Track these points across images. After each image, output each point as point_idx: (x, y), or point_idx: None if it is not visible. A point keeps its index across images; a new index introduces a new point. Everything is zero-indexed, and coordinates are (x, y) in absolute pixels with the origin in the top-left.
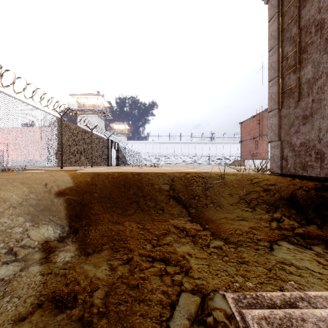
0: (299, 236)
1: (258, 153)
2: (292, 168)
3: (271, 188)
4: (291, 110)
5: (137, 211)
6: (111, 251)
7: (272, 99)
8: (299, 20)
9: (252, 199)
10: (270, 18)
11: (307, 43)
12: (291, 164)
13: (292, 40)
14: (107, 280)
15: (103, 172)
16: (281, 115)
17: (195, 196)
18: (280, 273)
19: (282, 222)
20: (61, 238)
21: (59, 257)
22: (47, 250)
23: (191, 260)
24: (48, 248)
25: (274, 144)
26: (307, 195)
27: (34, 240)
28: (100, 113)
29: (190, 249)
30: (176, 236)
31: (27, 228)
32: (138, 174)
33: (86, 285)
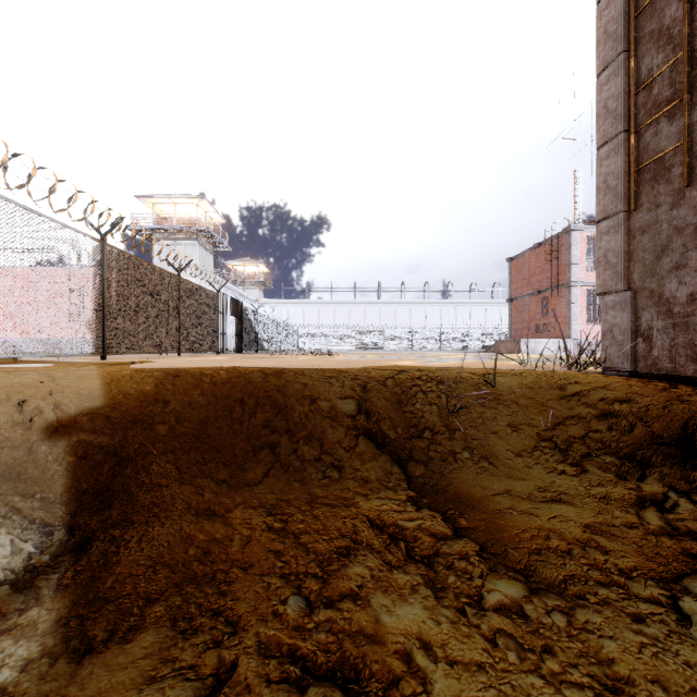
0: None
1: (549, 325)
2: (665, 358)
3: (622, 412)
4: (663, 214)
5: (271, 472)
6: (167, 636)
7: (609, 189)
8: None
9: (572, 438)
10: None
11: None
12: (663, 348)
13: (666, 36)
14: None
15: (191, 370)
16: (632, 226)
17: (421, 429)
18: None
19: (673, 509)
20: (29, 574)
21: None
22: None
23: (437, 677)
24: None
25: (615, 300)
26: None
27: None
28: (204, 238)
29: (426, 620)
30: (377, 560)
31: None
32: (278, 374)
33: None
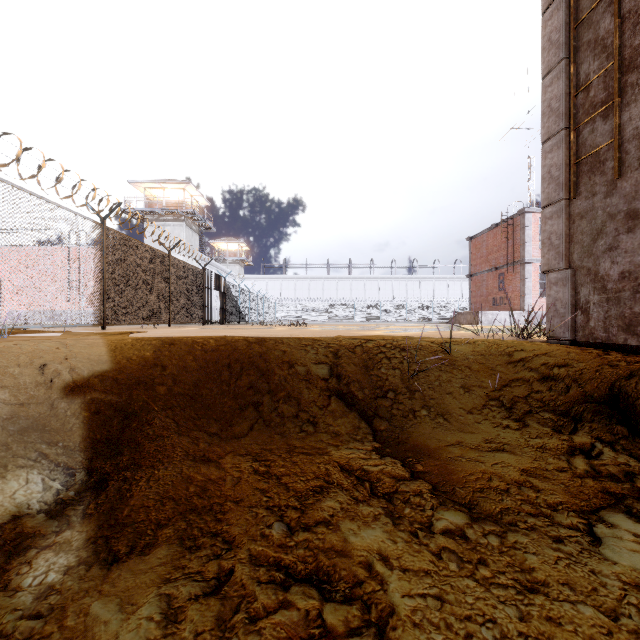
0: None
1: (505, 298)
2: (600, 328)
3: (560, 375)
4: (598, 202)
5: (255, 427)
6: (177, 550)
7: (553, 179)
8: None
9: (516, 398)
10: (547, 3)
11: (637, 48)
12: (598, 319)
13: (601, 45)
14: None
15: (184, 339)
16: (572, 212)
17: (386, 390)
18: None
19: (598, 457)
20: (59, 505)
21: (31, 571)
22: (8, 547)
23: (392, 579)
24: (15, 539)
25: (558, 277)
26: None
27: None
28: (191, 219)
29: (385, 540)
30: (346, 496)
31: None
32: (261, 342)
33: None
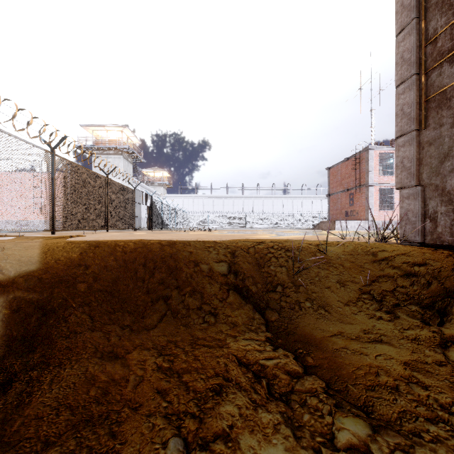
0: None
1: (354, 211)
2: (446, 233)
3: (420, 272)
4: (445, 131)
5: (164, 319)
6: None
7: (405, 115)
8: None
9: (384, 292)
10: None
11: None
12: (445, 226)
13: (448, 4)
14: None
15: (108, 242)
16: (421, 140)
17: (275, 285)
18: None
19: None
20: None
21: None
22: None
23: None
24: None
25: (409, 192)
26: None
27: None
28: (127, 153)
29: None
30: (244, 398)
31: None
32: (172, 245)
33: None
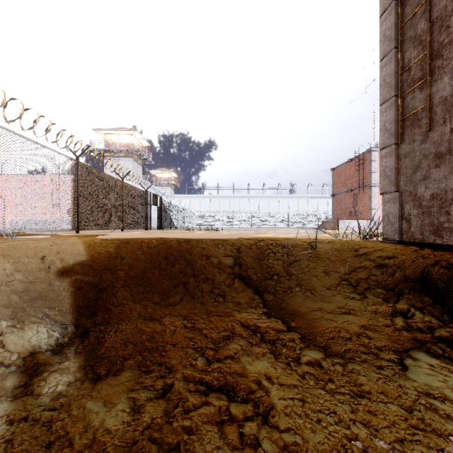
0: (443, 342)
1: (357, 211)
2: (417, 232)
3: (389, 263)
4: (417, 146)
5: (184, 298)
6: (137, 373)
7: (386, 130)
8: (430, 8)
9: (359, 279)
10: (382, 10)
11: (442, 43)
12: (417, 226)
13: (418, 40)
14: (123, 435)
15: (135, 239)
16: (399, 153)
17: (272, 274)
18: (430, 418)
19: (412, 317)
20: (59, 347)
21: (47, 385)
22: (30, 371)
23: (273, 390)
24: (34, 367)
25: (390, 197)
26: (449, 274)
27: (12, 351)
28: (136, 155)
29: (269, 367)
30: (244, 341)
31: (2, 330)
32: (187, 241)
33: (83, 446)
